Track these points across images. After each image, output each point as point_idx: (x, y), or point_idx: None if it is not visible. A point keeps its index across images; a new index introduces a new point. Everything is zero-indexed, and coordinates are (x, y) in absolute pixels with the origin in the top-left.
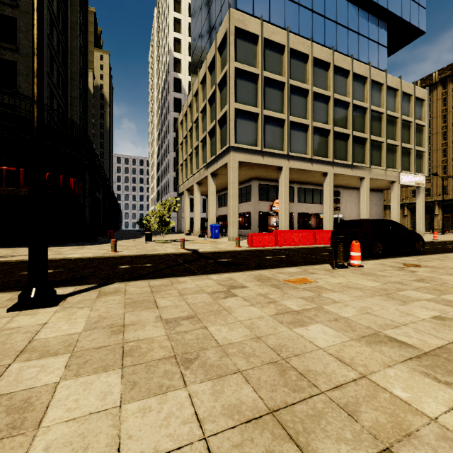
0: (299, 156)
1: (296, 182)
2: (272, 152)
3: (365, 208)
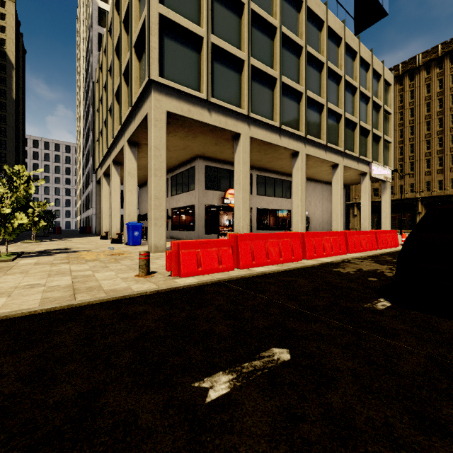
0: (264, 122)
1: (254, 168)
2: (224, 107)
3: (339, 203)
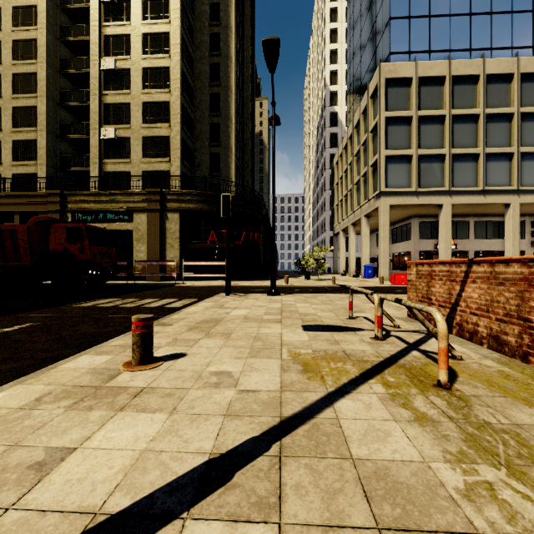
0: (466, 190)
1: (472, 215)
2: (428, 191)
3: None
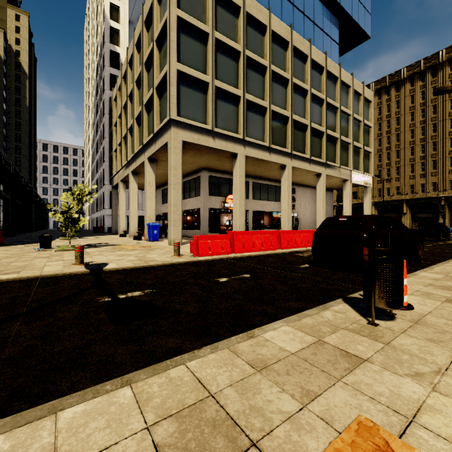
0: (256, 143)
1: (251, 177)
2: (225, 134)
3: (322, 206)
